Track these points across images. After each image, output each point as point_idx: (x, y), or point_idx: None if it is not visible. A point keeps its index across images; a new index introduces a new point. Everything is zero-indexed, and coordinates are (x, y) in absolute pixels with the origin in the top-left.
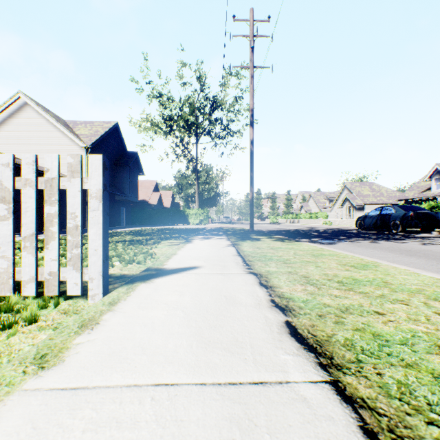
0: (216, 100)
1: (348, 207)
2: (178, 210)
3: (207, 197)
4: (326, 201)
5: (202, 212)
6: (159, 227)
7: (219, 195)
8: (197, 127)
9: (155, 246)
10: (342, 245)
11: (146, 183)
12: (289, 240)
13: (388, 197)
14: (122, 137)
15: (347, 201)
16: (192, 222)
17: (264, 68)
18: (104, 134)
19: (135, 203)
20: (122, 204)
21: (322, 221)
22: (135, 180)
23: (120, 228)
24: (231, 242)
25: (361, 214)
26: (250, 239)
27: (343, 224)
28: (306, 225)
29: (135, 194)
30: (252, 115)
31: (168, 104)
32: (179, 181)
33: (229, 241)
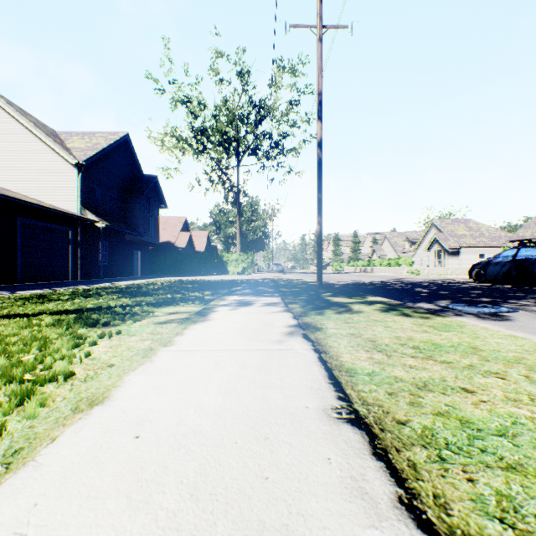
0: (264, 105)
1: (436, 252)
2: (213, 254)
3: (253, 239)
4: (406, 244)
5: (245, 258)
6: (184, 279)
7: (268, 236)
8: (238, 142)
9: (123, 327)
10: (535, 324)
11: (172, 219)
12: (417, 312)
13: (490, 238)
14: (135, 155)
15: (436, 243)
16: (232, 271)
17: (339, 28)
18: (106, 147)
19: (156, 246)
20: (135, 246)
21: (405, 270)
22: (155, 214)
23: (126, 280)
24: (294, 317)
25: (455, 260)
26: (330, 307)
27: (434, 273)
28: (387, 275)
29: (155, 234)
30: (320, 102)
31: (199, 111)
32: (217, 218)
33: (289, 314)
